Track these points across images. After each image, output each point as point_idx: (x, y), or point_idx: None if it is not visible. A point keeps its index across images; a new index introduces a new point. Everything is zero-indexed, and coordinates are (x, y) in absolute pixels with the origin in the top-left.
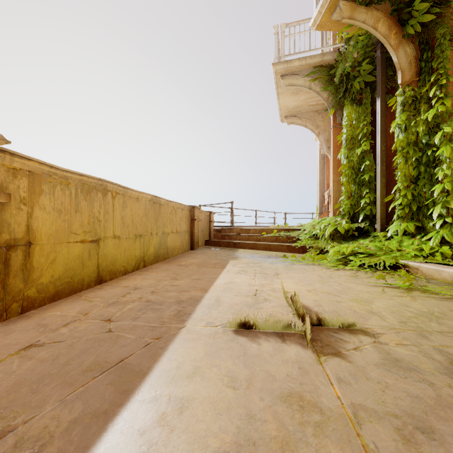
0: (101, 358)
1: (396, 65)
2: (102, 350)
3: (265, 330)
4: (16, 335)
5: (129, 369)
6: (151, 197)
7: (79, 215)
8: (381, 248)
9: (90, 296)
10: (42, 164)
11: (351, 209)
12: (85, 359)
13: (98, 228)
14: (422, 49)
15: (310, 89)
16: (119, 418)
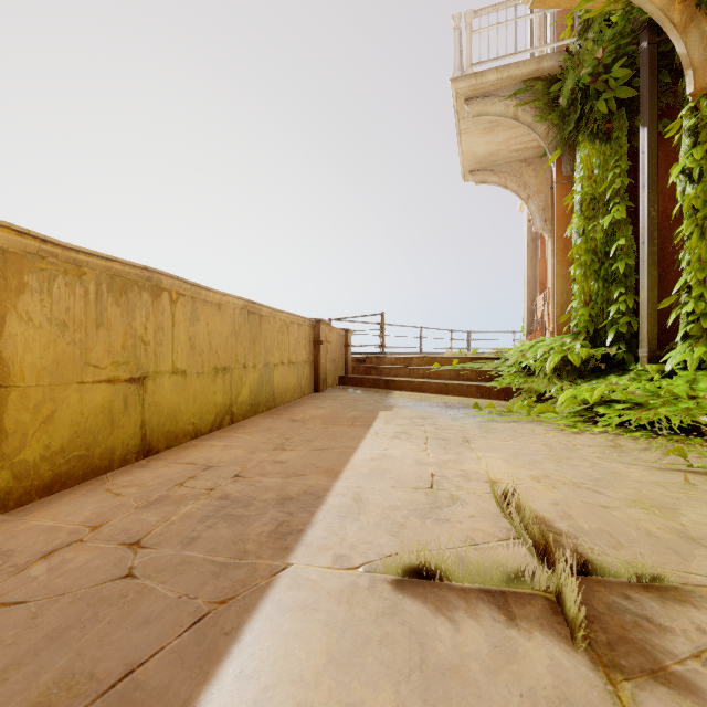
0: (83, 662)
1: (682, 60)
2: (95, 635)
3: (464, 585)
4: None
5: (138, 706)
6: (243, 304)
7: (104, 333)
8: (656, 393)
9: (121, 484)
10: (23, 235)
11: (591, 323)
12: (48, 663)
13: (142, 357)
14: None
15: (515, 120)
16: None
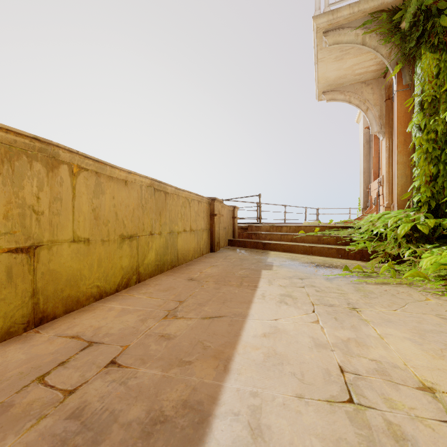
0: None
1: None
2: None
3: None
4: None
5: None
6: (150, 182)
7: None
8: None
9: None
10: None
11: (432, 198)
12: None
13: (33, 227)
14: None
15: (363, 45)
16: None
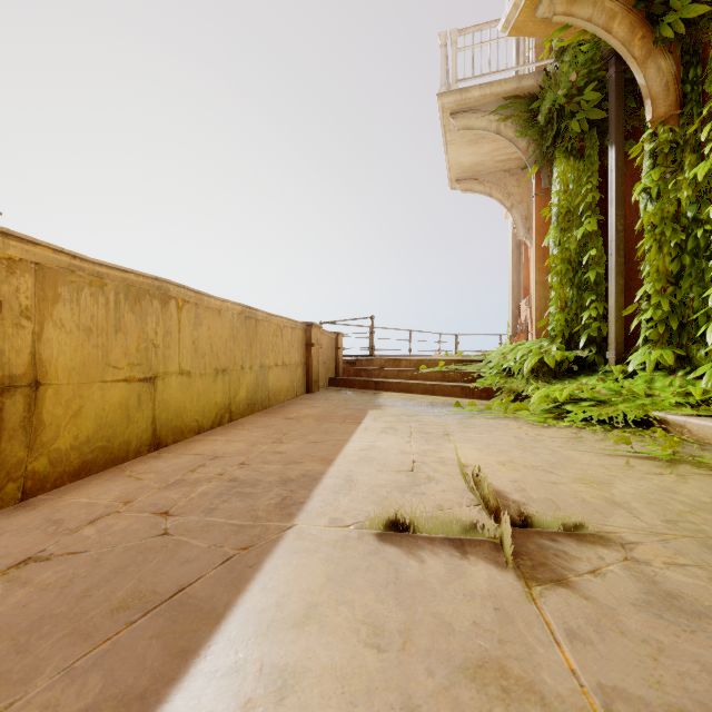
0: (146, 585)
1: (642, 90)
2: (150, 570)
3: (431, 535)
4: (7, 540)
5: (193, 606)
6: (241, 309)
7: (122, 337)
8: (618, 392)
9: (139, 471)
10: (58, 252)
11: (566, 327)
12: (119, 586)
13: (153, 359)
14: (686, 62)
15: (498, 134)
16: (167, 709)
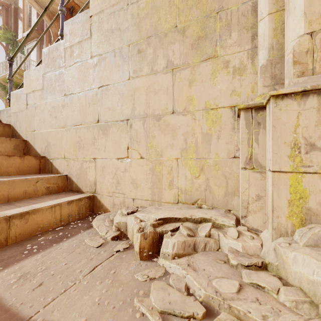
0: None
1: None
2: None
3: None
4: None
5: None
6: None
7: None
8: None
9: None
10: None
11: None
12: None
13: None
14: None
15: None
16: None
